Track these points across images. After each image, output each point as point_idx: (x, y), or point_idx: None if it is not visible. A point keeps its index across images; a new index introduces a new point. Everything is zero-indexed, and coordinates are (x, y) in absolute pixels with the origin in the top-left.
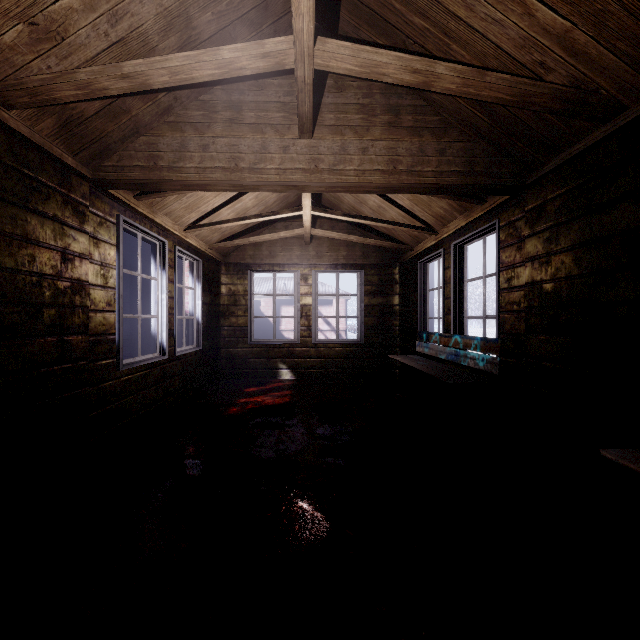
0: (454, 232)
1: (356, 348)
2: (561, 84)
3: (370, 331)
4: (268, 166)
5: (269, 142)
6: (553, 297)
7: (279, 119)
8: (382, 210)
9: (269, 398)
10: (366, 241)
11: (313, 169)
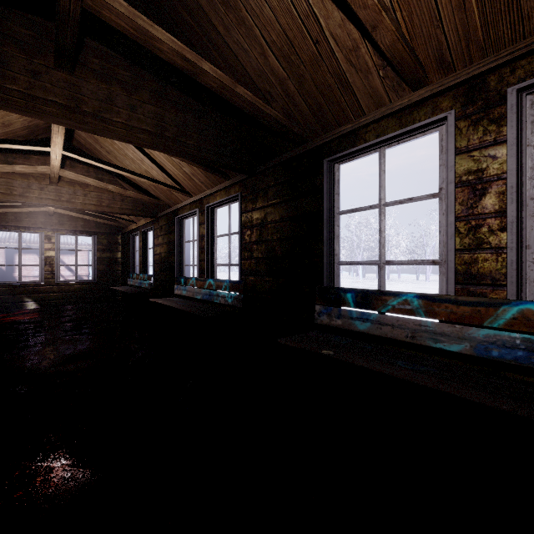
0: (143, 225)
1: (91, 285)
2: (155, 195)
3: (101, 274)
4: (31, 195)
5: (32, 184)
6: (164, 259)
7: (38, 174)
8: None
9: (21, 317)
10: (96, 220)
11: (58, 200)
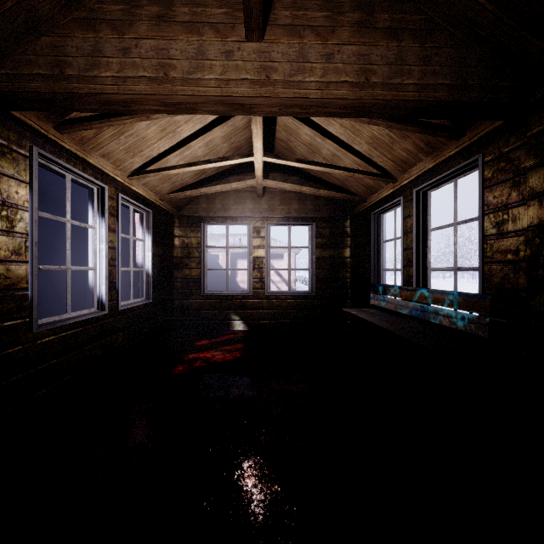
0: (417, 177)
1: (308, 300)
2: None
3: (321, 283)
4: (206, 76)
5: (207, 45)
6: None
7: (220, 16)
8: (336, 159)
9: (219, 353)
10: (319, 192)
11: (264, 80)
